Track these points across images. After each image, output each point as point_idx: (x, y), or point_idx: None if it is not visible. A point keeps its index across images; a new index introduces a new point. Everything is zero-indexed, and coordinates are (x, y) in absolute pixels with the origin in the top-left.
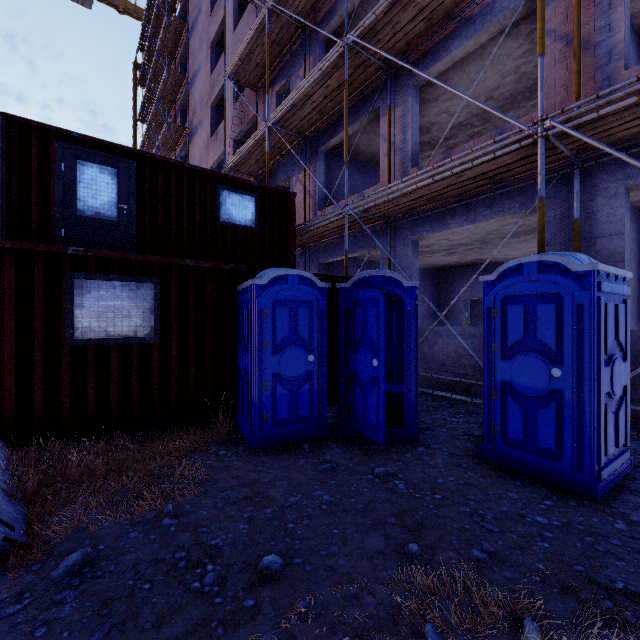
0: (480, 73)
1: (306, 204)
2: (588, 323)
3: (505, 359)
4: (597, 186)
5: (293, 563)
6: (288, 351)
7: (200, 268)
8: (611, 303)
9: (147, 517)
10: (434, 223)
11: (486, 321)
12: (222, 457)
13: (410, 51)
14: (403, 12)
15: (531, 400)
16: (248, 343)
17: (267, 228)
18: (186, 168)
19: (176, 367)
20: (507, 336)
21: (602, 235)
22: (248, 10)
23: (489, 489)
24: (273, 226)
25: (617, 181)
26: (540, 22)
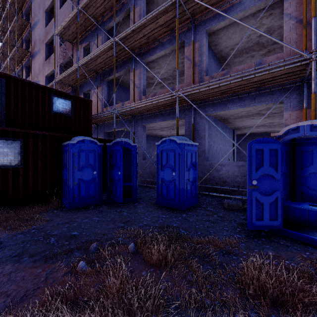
0: (165, 65)
1: (98, 104)
2: (181, 158)
3: (162, 170)
4: (199, 113)
5: (82, 234)
6: (85, 170)
7: (44, 135)
8: (189, 152)
9: (24, 231)
10: (151, 119)
11: (157, 158)
12: (55, 213)
13: (142, 48)
14: (137, 34)
15: (169, 183)
16: (67, 167)
17: (77, 115)
18: (34, 85)
19: (31, 178)
20: (162, 163)
21: (200, 129)
22: (68, 1)
23: (153, 211)
24: (80, 115)
25: (204, 112)
26: (177, 58)
